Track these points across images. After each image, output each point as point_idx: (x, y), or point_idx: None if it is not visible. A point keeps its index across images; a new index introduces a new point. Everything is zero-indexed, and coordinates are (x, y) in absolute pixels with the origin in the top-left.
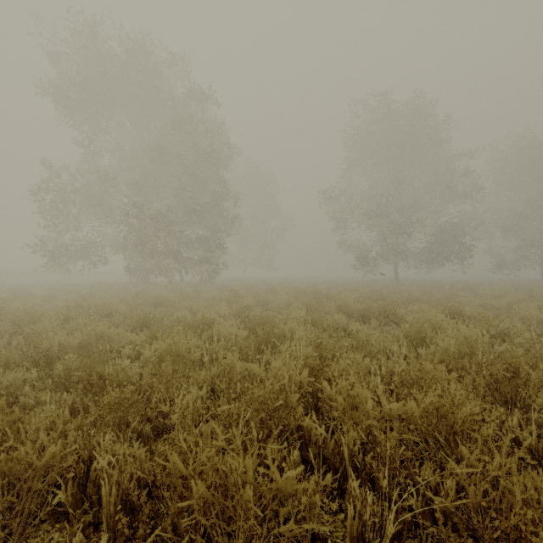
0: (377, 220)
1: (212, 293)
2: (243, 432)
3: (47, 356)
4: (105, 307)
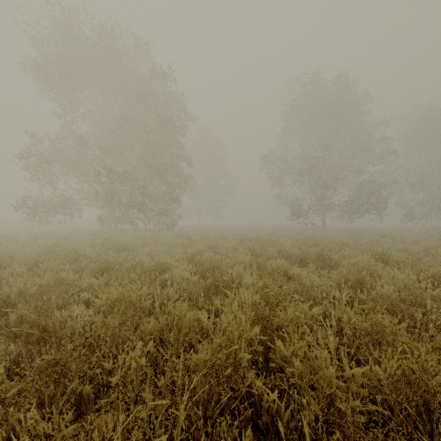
0: (308, 177)
1: (170, 239)
2: (188, 402)
3: (7, 302)
4: (74, 252)
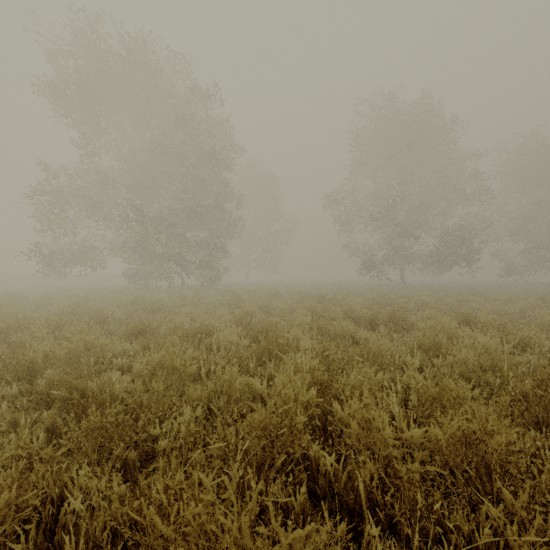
0: (383, 222)
1: (213, 298)
2: (241, 463)
3: (32, 368)
4: (100, 313)
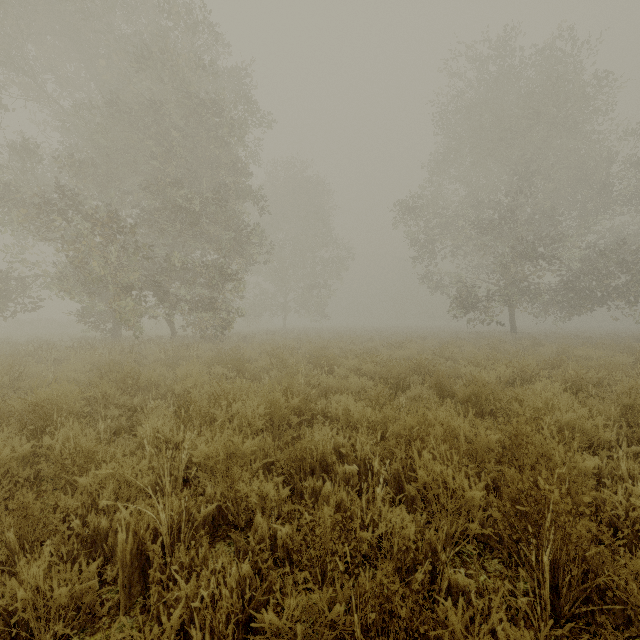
0: (491, 238)
1: (181, 373)
2: None
3: None
4: None
